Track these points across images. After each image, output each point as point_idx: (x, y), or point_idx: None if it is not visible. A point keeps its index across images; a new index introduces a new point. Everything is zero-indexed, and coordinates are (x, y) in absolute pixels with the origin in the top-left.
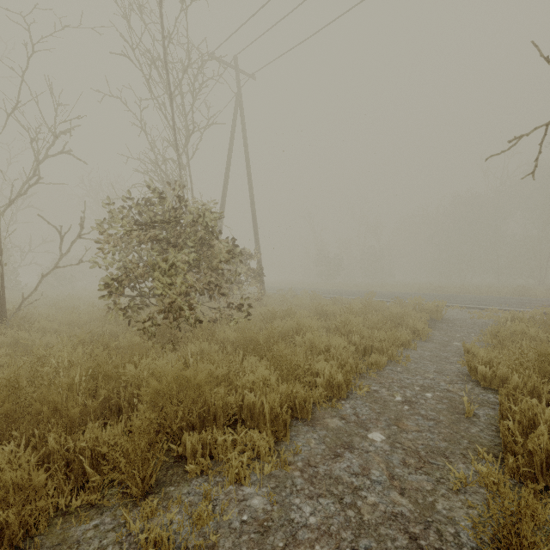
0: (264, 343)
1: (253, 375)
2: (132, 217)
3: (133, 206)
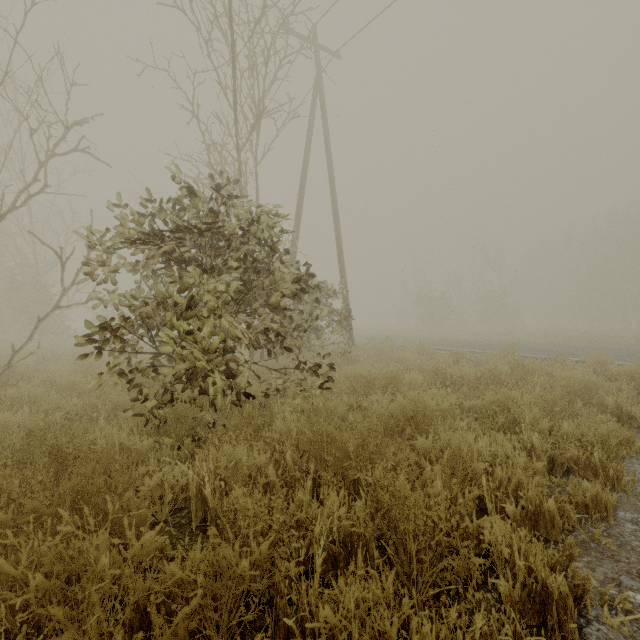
0: (356, 447)
1: (333, 536)
2: (150, 229)
3: (155, 213)
